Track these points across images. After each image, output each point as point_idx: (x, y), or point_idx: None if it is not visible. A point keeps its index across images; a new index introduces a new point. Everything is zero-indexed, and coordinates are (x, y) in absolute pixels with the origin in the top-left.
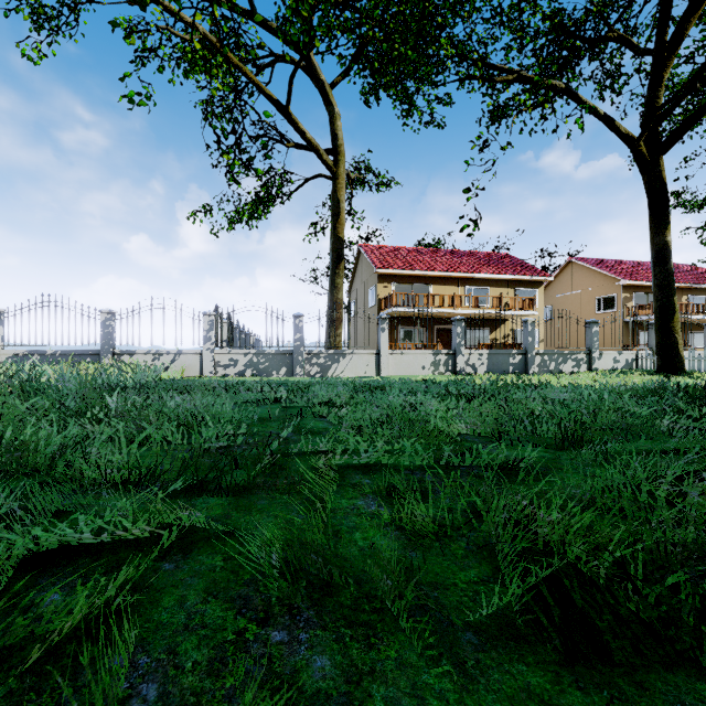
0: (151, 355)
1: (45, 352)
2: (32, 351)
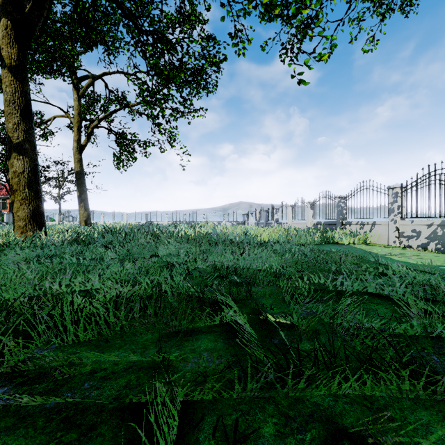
0: (359, 225)
1: (321, 223)
2: (317, 222)
